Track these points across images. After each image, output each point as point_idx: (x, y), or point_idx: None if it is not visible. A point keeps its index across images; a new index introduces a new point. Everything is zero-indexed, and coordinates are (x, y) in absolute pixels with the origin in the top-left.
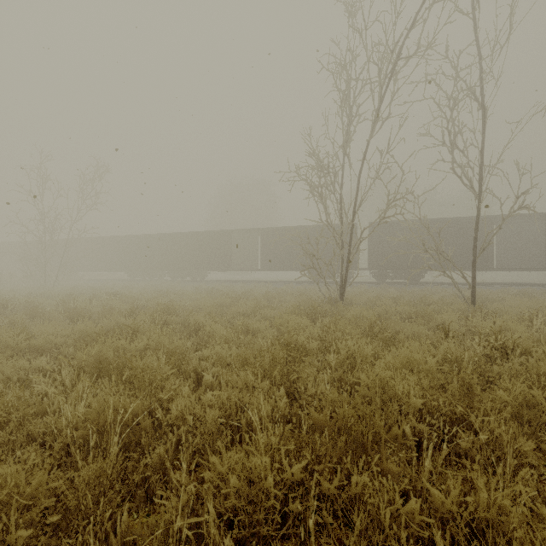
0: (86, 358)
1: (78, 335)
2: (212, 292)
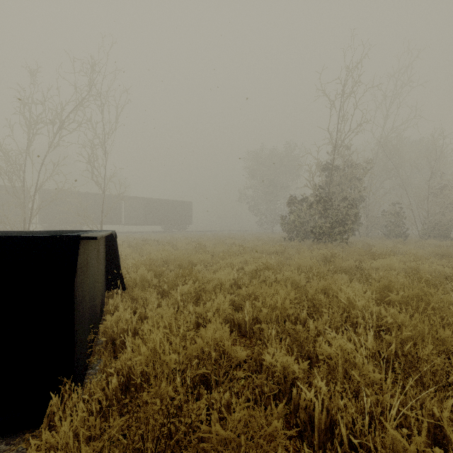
0: None
1: None
2: None
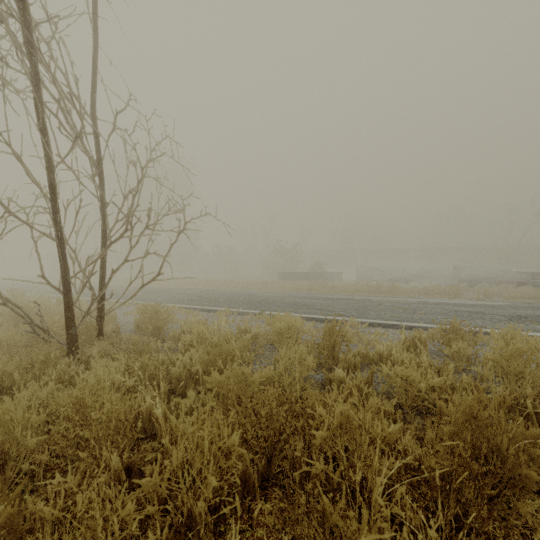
0: None
1: None
2: None
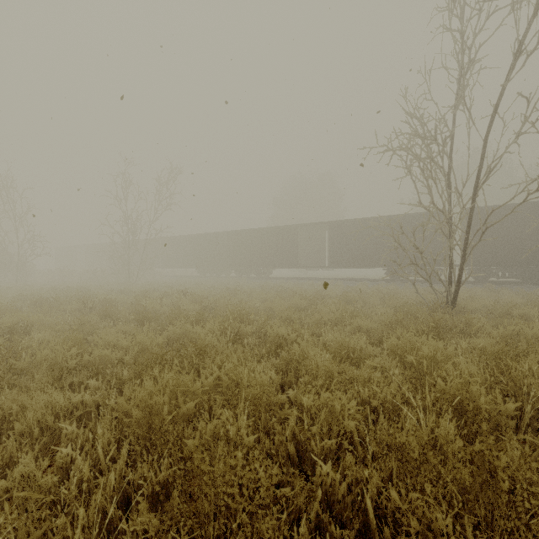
0: (130, 408)
1: (137, 349)
2: (280, 290)
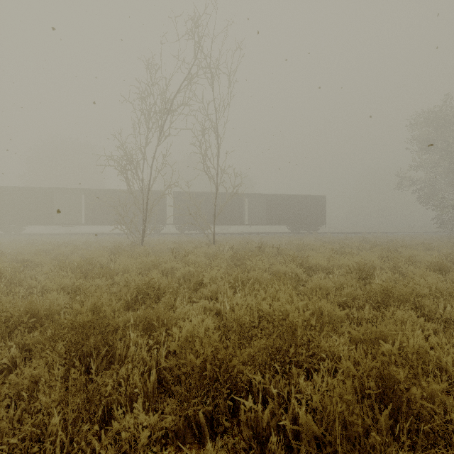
0: None
1: None
2: (33, 242)
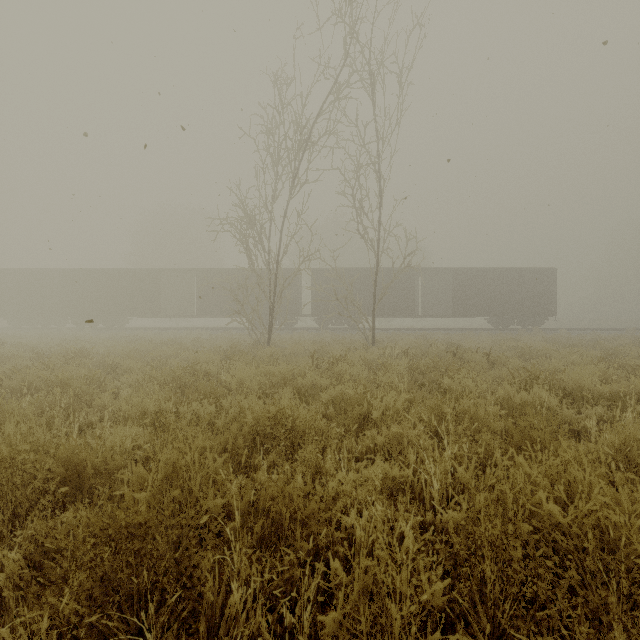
0: (12, 384)
1: None
2: (133, 339)
